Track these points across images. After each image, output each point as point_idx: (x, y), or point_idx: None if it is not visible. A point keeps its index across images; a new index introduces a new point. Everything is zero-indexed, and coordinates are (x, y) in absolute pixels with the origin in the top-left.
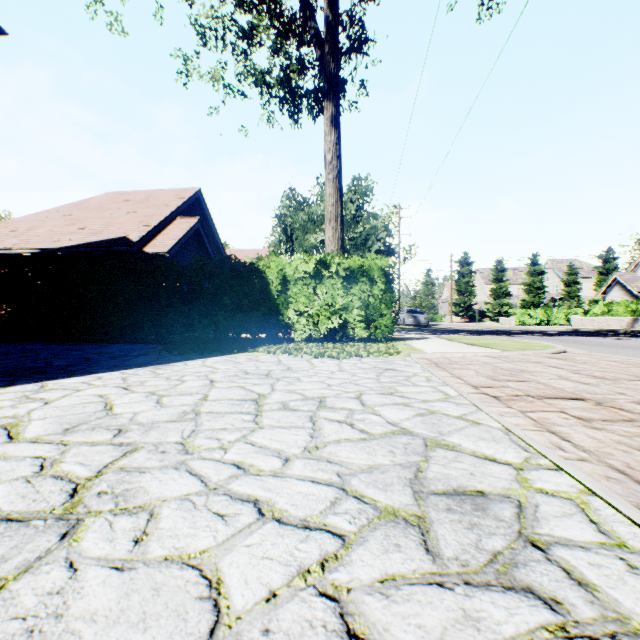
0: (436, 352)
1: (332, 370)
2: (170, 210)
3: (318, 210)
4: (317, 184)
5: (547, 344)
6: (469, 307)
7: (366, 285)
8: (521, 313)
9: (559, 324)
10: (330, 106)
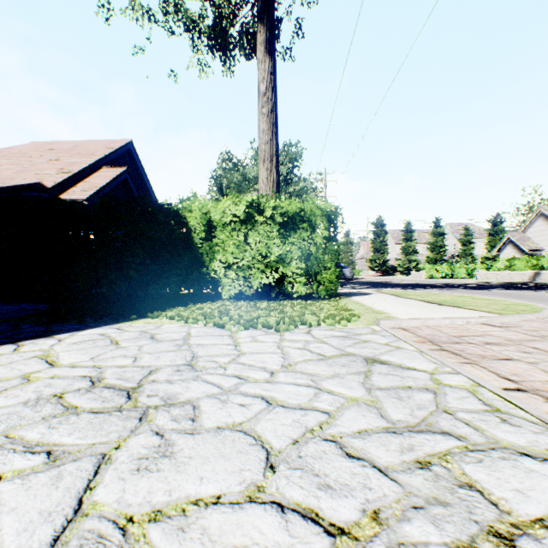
0: (411, 317)
1: (271, 366)
2: (95, 158)
3: (252, 172)
4: (251, 148)
5: (517, 301)
6: (383, 263)
7: (307, 232)
8: (429, 268)
9: (461, 277)
10: (264, 28)
